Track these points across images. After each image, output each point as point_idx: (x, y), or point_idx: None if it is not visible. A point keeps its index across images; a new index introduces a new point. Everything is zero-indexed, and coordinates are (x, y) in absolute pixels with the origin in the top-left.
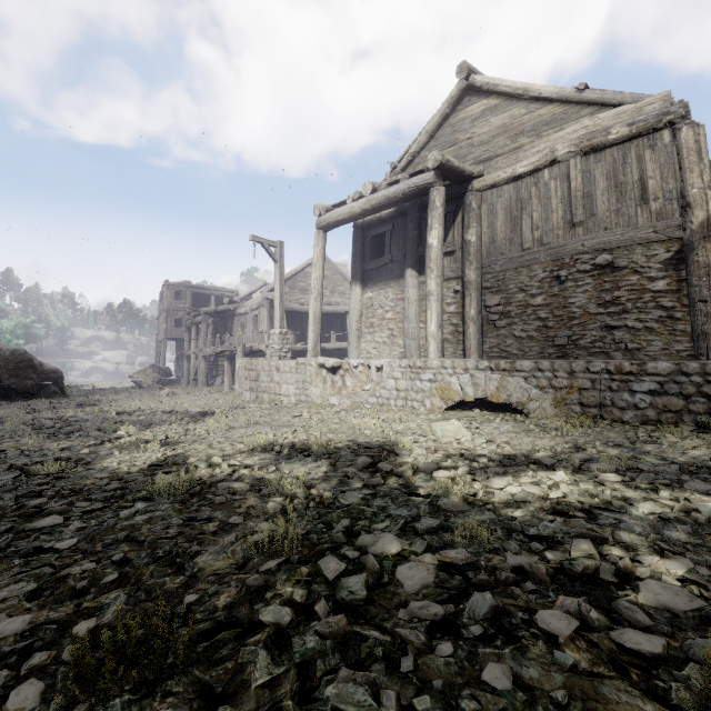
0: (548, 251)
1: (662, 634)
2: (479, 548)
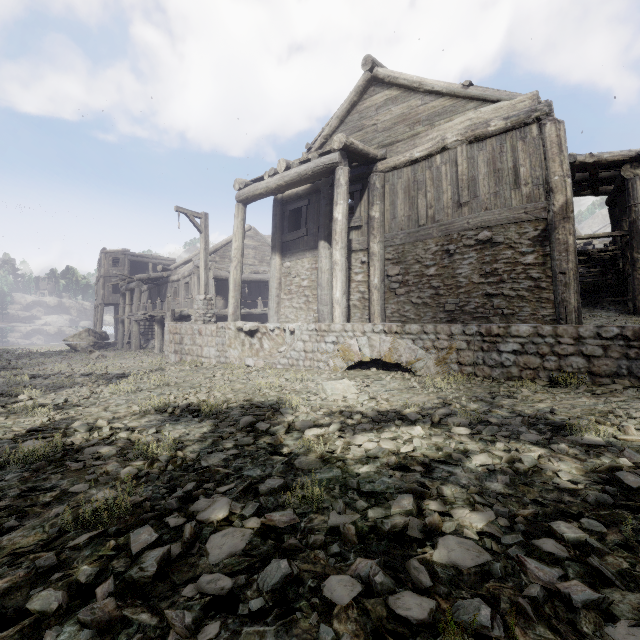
0: (439, 227)
1: (438, 595)
2: (309, 508)
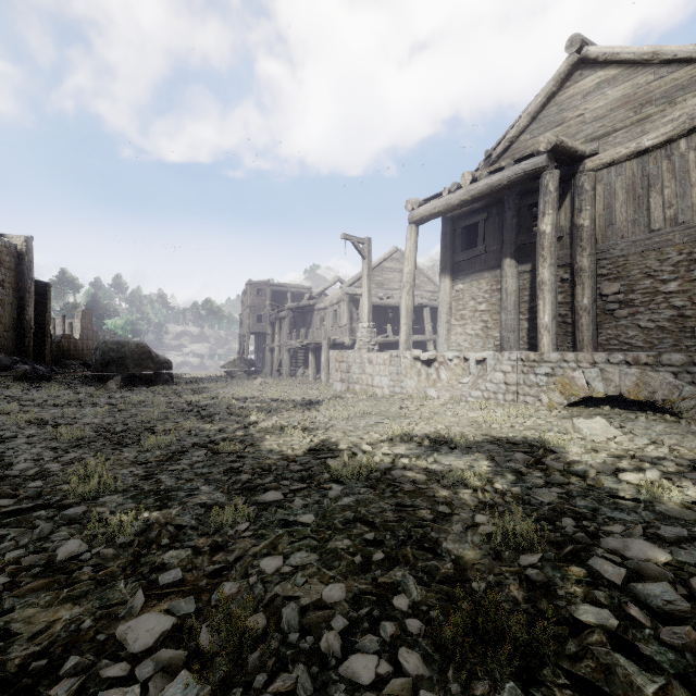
0: (685, 231)
1: None
2: None
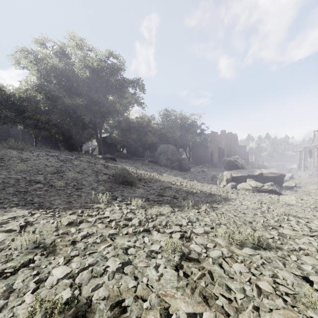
0: None
1: None
2: None
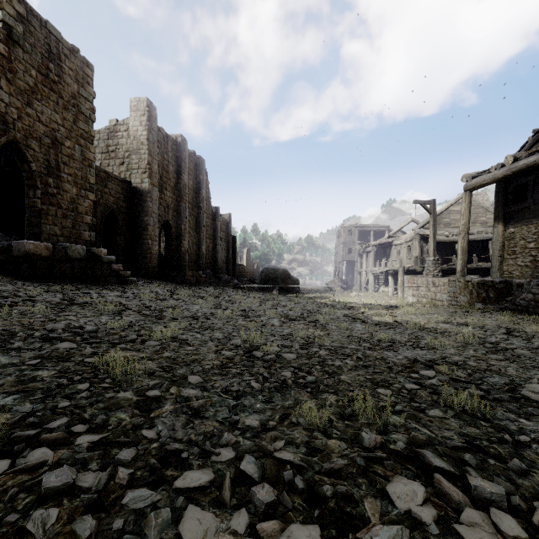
0: None
1: None
2: None
